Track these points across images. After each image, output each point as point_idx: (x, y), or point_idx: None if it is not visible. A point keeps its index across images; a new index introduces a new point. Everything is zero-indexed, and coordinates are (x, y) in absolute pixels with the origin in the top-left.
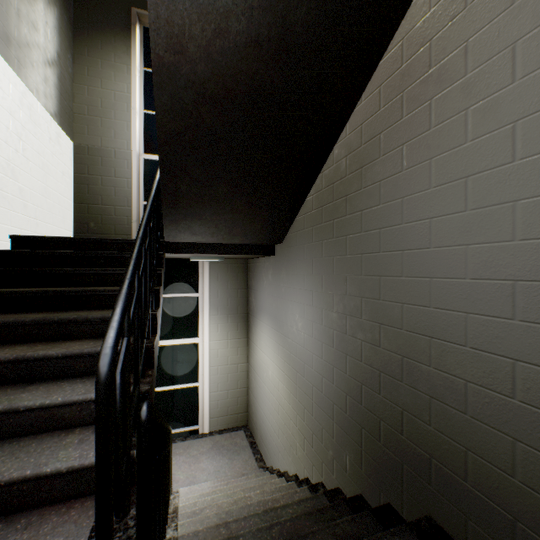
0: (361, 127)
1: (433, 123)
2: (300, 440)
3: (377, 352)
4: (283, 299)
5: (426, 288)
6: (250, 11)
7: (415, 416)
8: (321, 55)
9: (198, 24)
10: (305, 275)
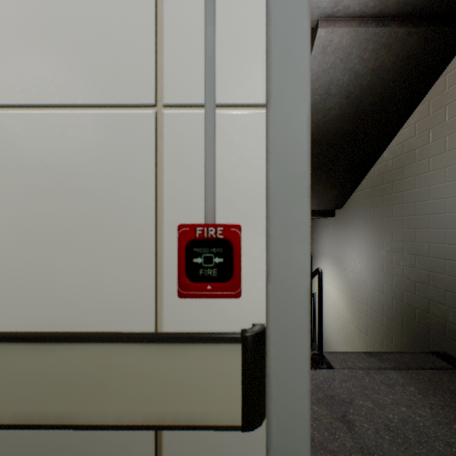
0: (402, 144)
1: (446, 149)
2: (357, 334)
3: (413, 271)
4: (342, 245)
5: (442, 234)
6: (341, 106)
7: (436, 302)
8: (377, 114)
9: (315, 115)
10: (361, 229)
